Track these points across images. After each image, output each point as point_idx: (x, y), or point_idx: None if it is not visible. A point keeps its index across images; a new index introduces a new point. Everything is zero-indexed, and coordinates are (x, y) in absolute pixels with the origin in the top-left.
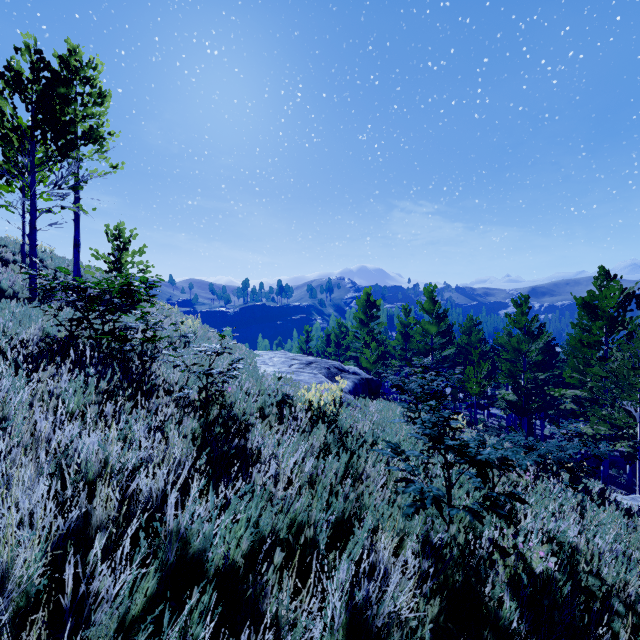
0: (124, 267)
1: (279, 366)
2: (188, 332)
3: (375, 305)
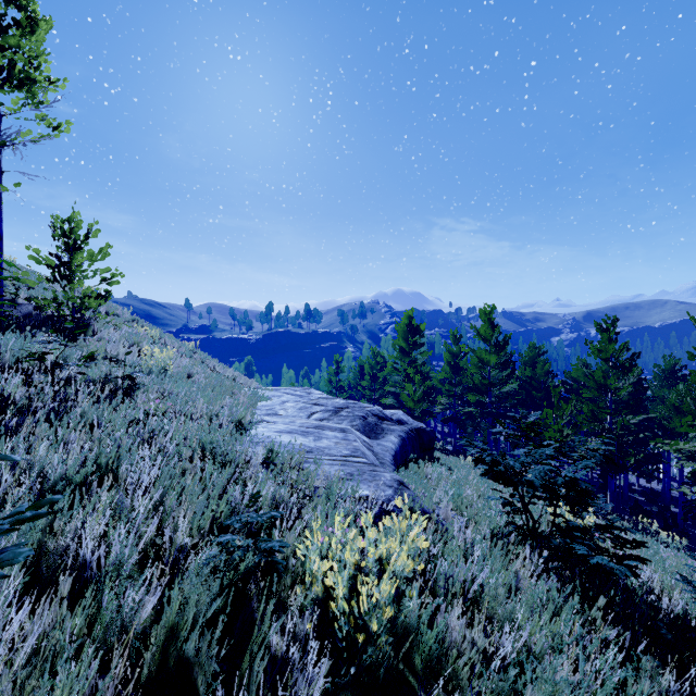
0: (84, 276)
1: (293, 417)
2: (156, 367)
3: (418, 330)
